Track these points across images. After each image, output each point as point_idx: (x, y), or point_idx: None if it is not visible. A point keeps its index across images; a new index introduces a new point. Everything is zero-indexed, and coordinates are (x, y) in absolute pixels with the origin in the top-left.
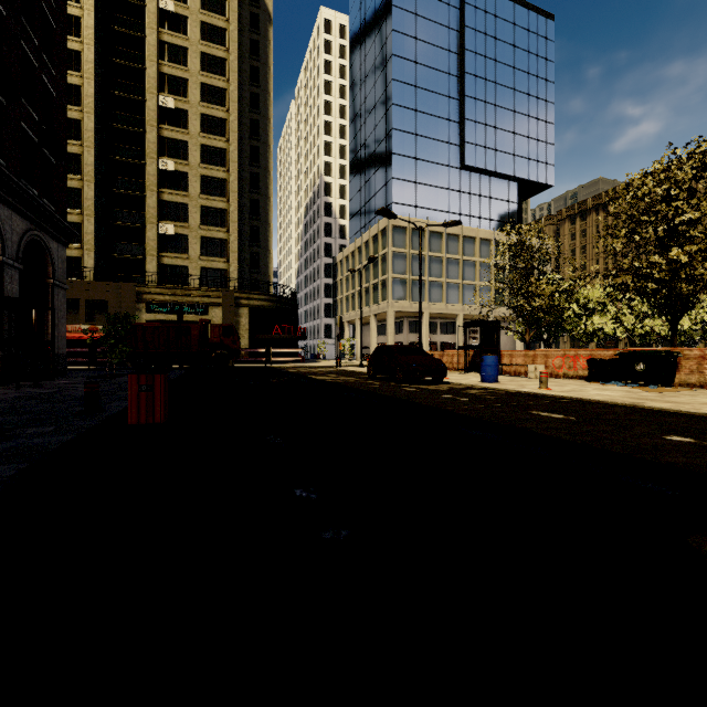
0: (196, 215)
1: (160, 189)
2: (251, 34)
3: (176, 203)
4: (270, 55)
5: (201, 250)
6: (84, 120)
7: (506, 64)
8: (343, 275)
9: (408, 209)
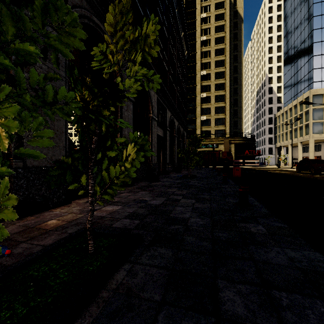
0: (213, 111)
1: (201, 104)
2: (233, 31)
3: (206, 108)
4: (242, 36)
5: (215, 123)
6: None
7: None
8: (279, 123)
9: None
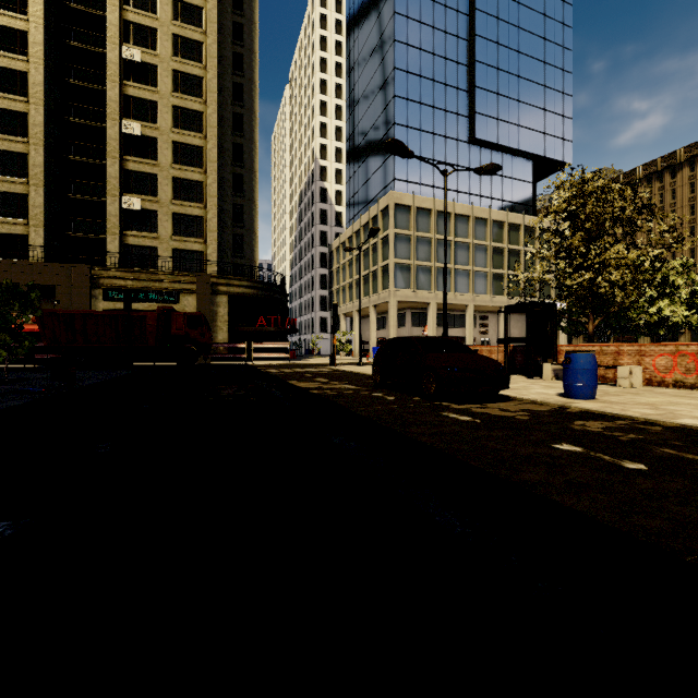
0: (167, 188)
1: (124, 156)
2: None
3: (143, 174)
4: (255, 11)
5: (173, 228)
6: (31, 72)
7: (520, 27)
8: (339, 263)
9: (411, 186)
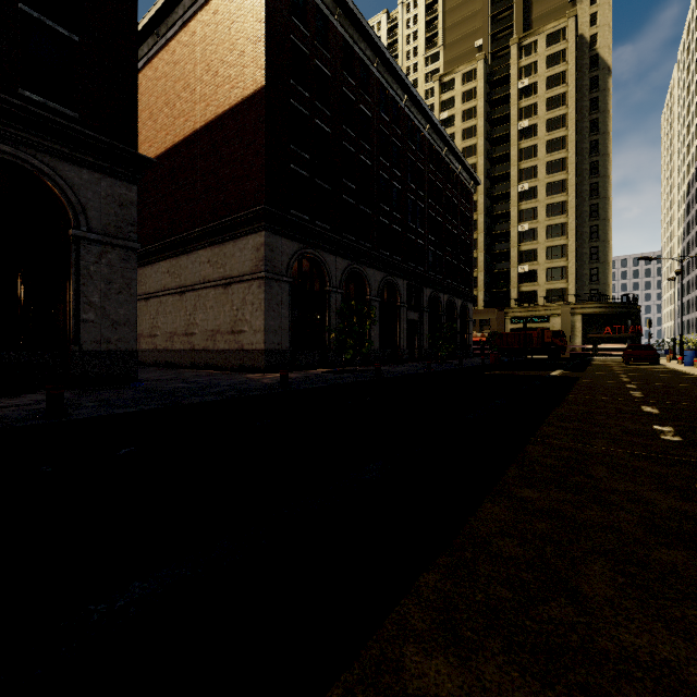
0: (542, 255)
1: (519, 244)
2: (590, 96)
3: (529, 250)
4: (608, 102)
5: (547, 277)
6: (478, 219)
7: None
8: None
9: None
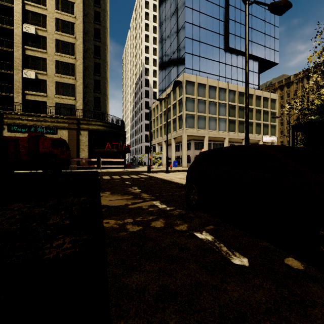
0: (52, 67)
1: (25, 46)
2: None
3: (37, 57)
4: None
5: (56, 91)
6: None
7: None
8: (154, 116)
9: (194, 72)
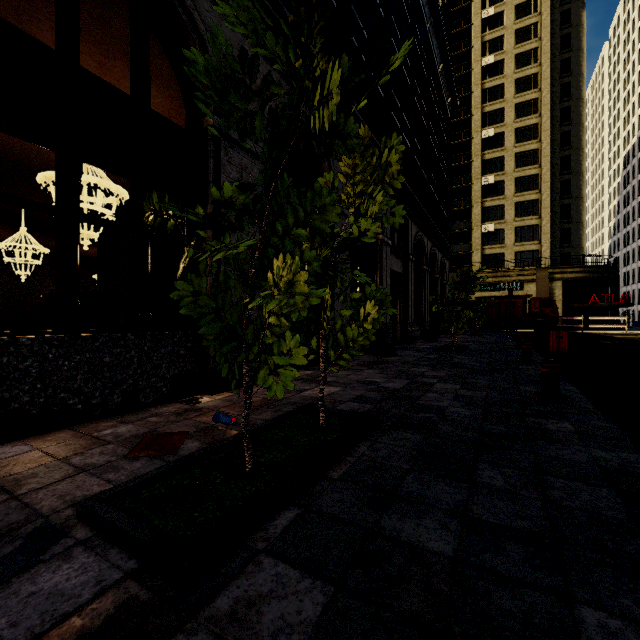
0: (510, 212)
1: (483, 199)
2: (561, 32)
3: (494, 207)
4: (582, 39)
5: (515, 238)
6: None
7: None
8: None
9: None
